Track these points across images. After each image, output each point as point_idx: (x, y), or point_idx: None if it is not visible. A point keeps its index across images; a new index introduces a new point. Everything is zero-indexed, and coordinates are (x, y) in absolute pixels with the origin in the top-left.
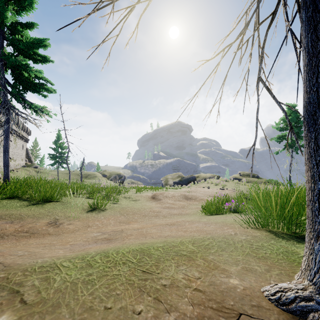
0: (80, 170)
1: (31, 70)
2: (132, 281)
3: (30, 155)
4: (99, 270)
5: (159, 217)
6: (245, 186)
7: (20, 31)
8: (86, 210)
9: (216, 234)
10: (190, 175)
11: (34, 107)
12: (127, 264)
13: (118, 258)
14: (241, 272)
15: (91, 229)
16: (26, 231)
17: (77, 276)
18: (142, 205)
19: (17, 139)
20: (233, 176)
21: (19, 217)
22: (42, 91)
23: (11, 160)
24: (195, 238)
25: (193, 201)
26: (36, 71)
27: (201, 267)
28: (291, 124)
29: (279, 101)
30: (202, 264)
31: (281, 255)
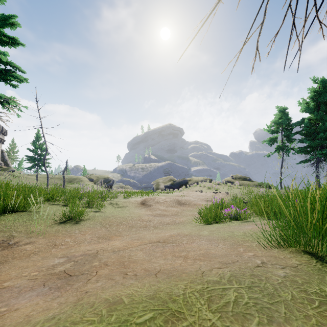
0: (62, 174)
1: None
2: None
3: (6, 158)
4: None
5: (148, 228)
6: (238, 189)
7: None
8: (58, 221)
9: (236, 267)
10: (182, 179)
11: None
12: None
13: None
14: None
15: (57, 250)
16: None
17: None
18: (130, 213)
19: None
20: (226, 179)
21: None
22: (11, 79)
23: None
24: (207, 282)
25: (187, 207)
26: None
27: None
28: None
29: None
30: None
31: None
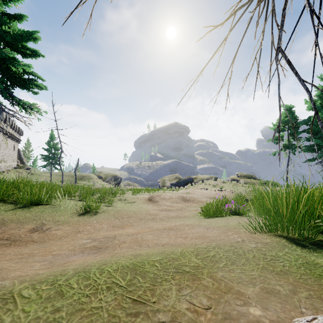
0: (74, 172)
1: (19, 64)
2: (117, 318)
3: (22, 156)
4: (72, 302)
5: (156, 220)
6: (243, 188)
7: (7, 23)
8: (77, 213)
9: (221, 242)
10: (187, 177)
11: (23, 104)
12: (113, 290)
13: (101, 280)
14: (261, 296)
15: (81, 235)
16: (7, 238)
17: (37, 314)
18: (138, 208)
19: (8, 140)
20: (231, 177)
21: (1, 222)
22: (32, 87)
23: (2, 161)
24: (198, 248)
25: (191, 203)
26: (25, 65)
27: (209, 289)
28: (316, 110)
29: (303, 81)
30: (210, 285)
31: (302, 268)
